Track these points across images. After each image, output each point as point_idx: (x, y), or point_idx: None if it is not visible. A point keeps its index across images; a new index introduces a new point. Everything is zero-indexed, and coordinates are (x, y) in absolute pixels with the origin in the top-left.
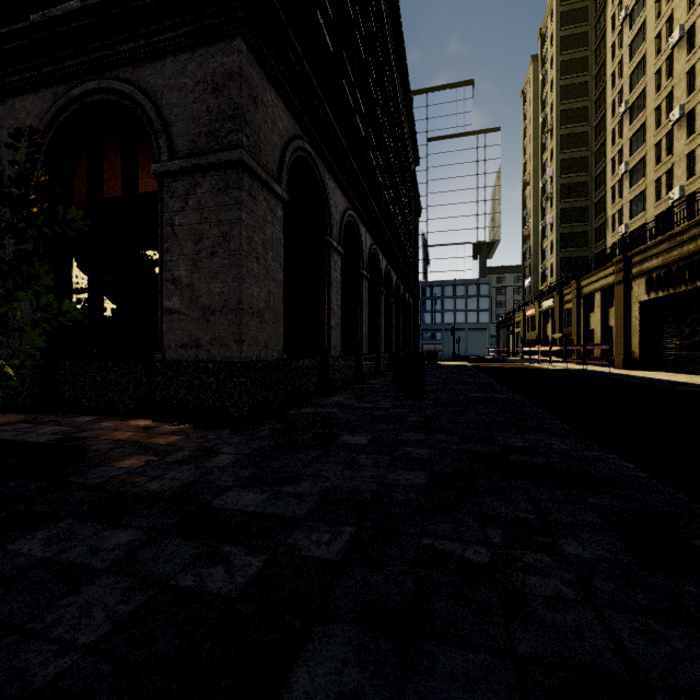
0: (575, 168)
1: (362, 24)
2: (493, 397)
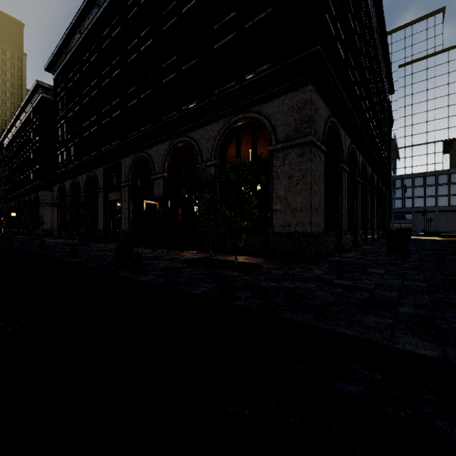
0: None
1: (357, 26)
2: None
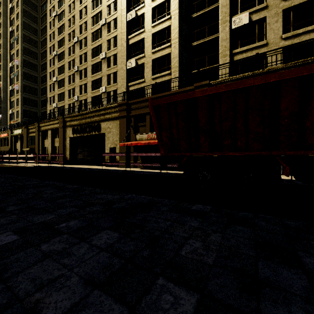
0: (31, 67)
1: None
2: (35, 183)
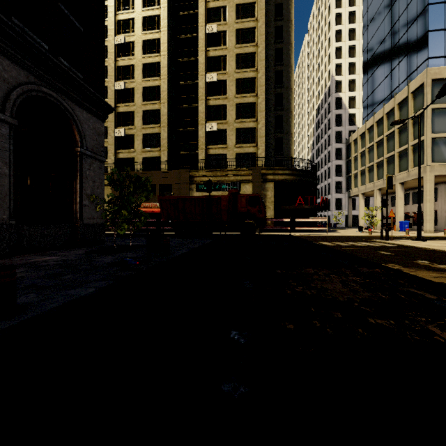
0: None
1: None
2: None
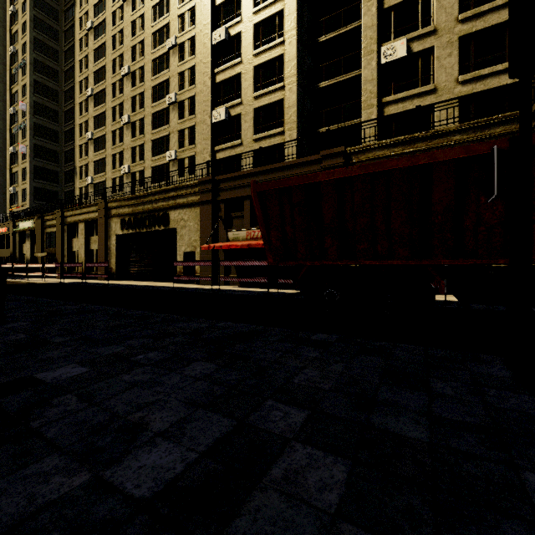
0: (48, 116)
1: None
2: (75, 309)
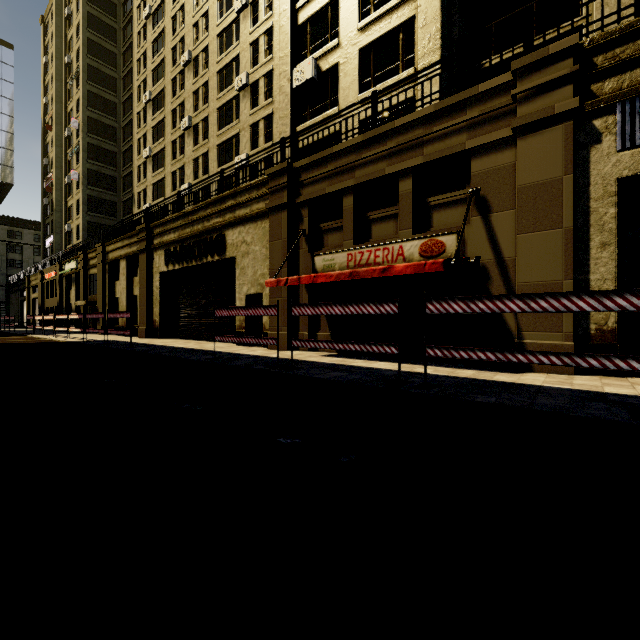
0: (104, 134)
1: None
2: None
